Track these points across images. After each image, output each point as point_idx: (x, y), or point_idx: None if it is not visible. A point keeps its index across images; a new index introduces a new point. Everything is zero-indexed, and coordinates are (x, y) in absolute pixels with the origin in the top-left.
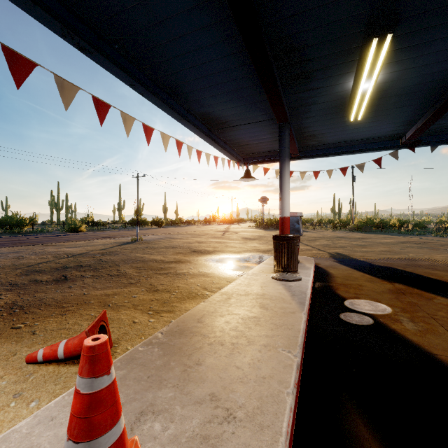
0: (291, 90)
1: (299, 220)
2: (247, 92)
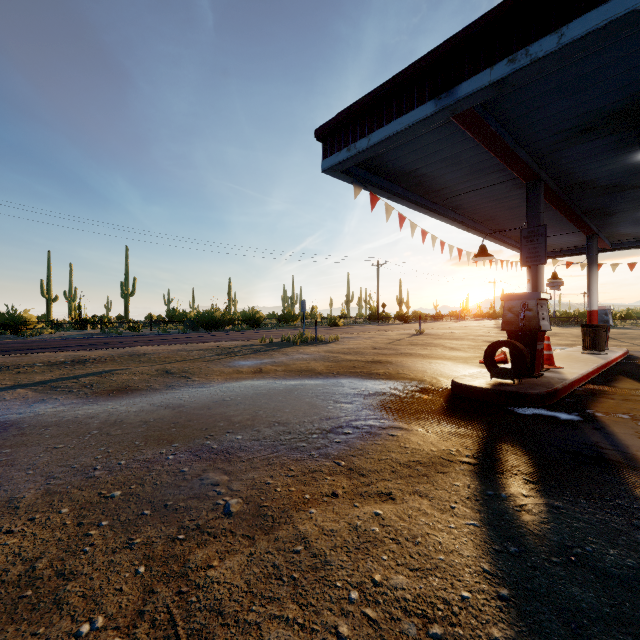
0: (598, 220)
1: (607, 312)
2: (559, 224)
